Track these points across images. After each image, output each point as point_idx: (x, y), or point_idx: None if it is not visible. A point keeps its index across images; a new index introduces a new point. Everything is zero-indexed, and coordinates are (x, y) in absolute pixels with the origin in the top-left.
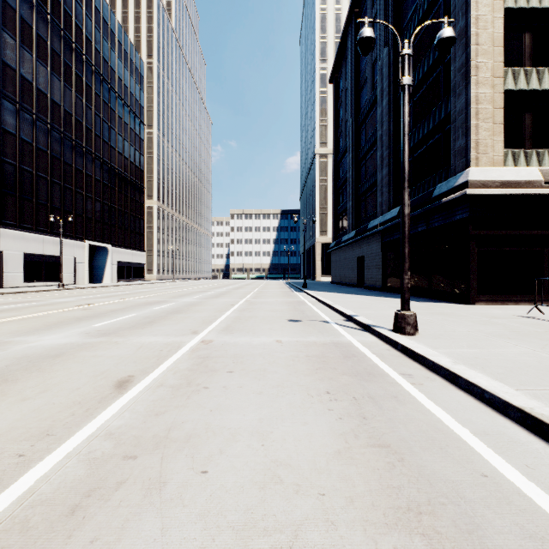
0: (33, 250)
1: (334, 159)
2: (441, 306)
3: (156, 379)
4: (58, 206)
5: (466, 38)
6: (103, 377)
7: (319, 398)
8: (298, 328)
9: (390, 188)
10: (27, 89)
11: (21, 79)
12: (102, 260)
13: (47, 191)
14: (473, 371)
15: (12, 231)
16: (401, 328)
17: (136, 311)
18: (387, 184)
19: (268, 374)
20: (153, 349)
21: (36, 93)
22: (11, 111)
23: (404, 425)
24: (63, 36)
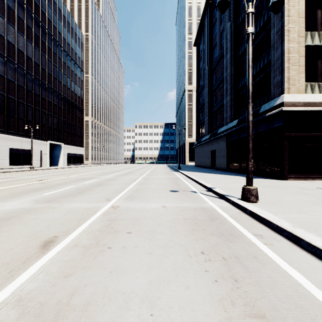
0: (15, 146)
1: (197, 92)
2: (266, 181)
3: (73, 239)
4: (31, 120)
5: (281, 12)
6: (35, 237)
7: (196, 258)
8: (176, 196)
9: (232, 108)
10: (11, 49)
11: (7, 43)
12: (58, 152)
13: (24, 111)
14: (311, 235)
15: (2, 134)
16: (247, 197)
17: (73, 184)
18: (229, 105)
19: (157, 235)
20: (77, 213)
21: (17, 51)
22: (1, 62)
23: (270, 288)
24: (34, 17)
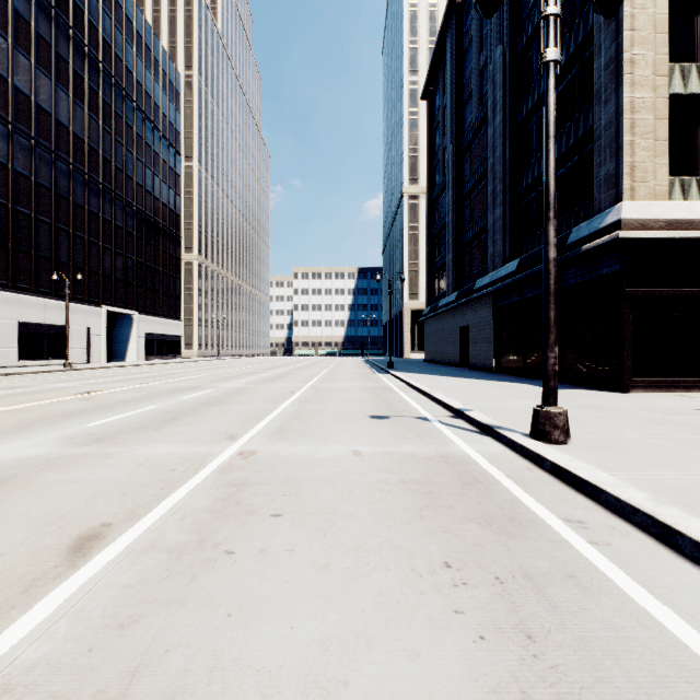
0: (32, 317)
1: (429, 200)
2: (583, 395)
3: (147, 532)
4: (66, 260)
5: (616, 21)
6: (58, 526)
7: (433, 579)
8: (384, 429)
9: (506, 234)
10: (22, 105)
11: (14, 91)
12: (125, 331)
13: (51, 241)
14: (699, 522)
15: (2, 292)
16: (544, 432)
17: (156, 402)
18: (501, 228)
19: (341, 520)
20: (160, 468)
21: (35, 110)
22: (1, 134)
23: (615, 658)
24: (73, 37)
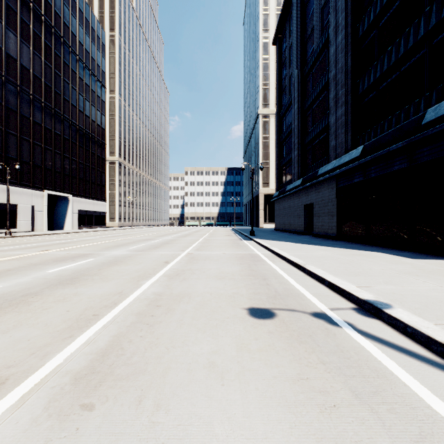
0: None
1: (278, 115)
2: None
3: None
4: (14, 156)
5: None
6: None
7: None
8: (280, 357)
9: (347, 128)
10: None
11: None
12: (63, 208)
13: (1, 141)
14: None
15: None
16: None
17: (10, 279)
18: (343, 124)
19: None
20: None
21: None
22: None
23: None
24: None
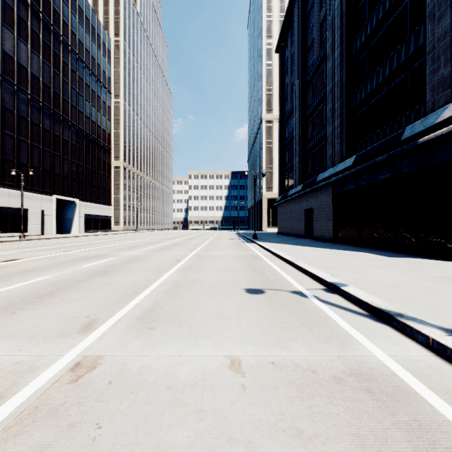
0: None
1: (280, 121)
2: (429, 264)
3: None
4: (25, 162)
5: None
6: None
7: None
8: (263, 311)
9: (342, 139)
10: None
11: None
12: (70, 213)
13: (14, 148)
14: None
15: None
16: None
17: (54, 272)
18: (338, 135)
19: None
20: None
21: (1, 55)
22: None
23: None
24: (31, 5)
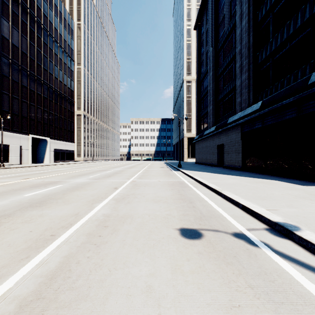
0: None
1: (198, 80)
2: None
3: None
4: (7, 110)
5: None
6: None
7: None
8: (211, 280)
9: (250, 88)
10: None
11: None
12: (43, 148)
13: None
14: None
15: None
16: None
17: None
18: (246, 86)
19: None
20: None
21: None
22: None
23: None
24: None
